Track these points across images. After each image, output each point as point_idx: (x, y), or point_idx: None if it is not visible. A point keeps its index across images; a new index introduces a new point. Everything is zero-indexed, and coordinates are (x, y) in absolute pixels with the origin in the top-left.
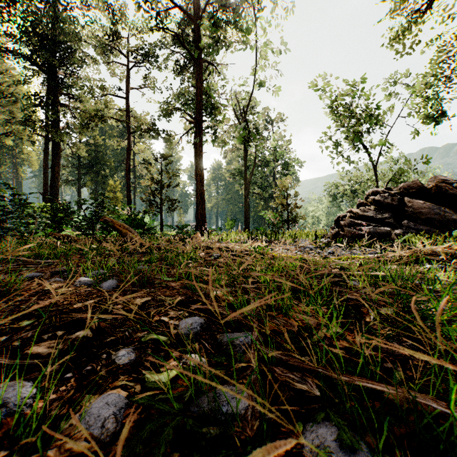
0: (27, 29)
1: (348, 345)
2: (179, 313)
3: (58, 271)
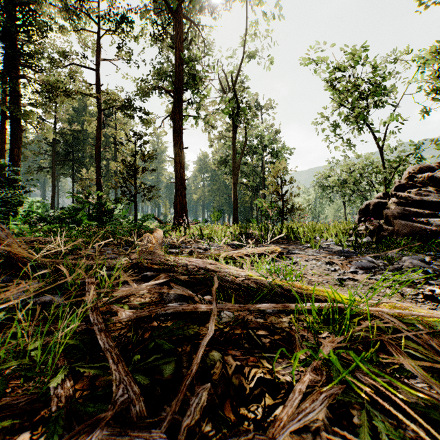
0: None
1: None
2: None
3: None
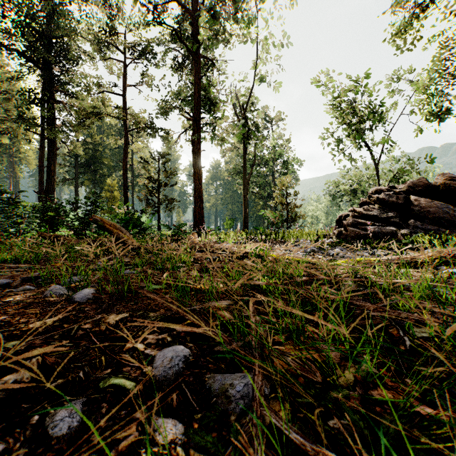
0: (21, 25)
1: (390, 395)
2: (160, 337)
3: (33, 277)
